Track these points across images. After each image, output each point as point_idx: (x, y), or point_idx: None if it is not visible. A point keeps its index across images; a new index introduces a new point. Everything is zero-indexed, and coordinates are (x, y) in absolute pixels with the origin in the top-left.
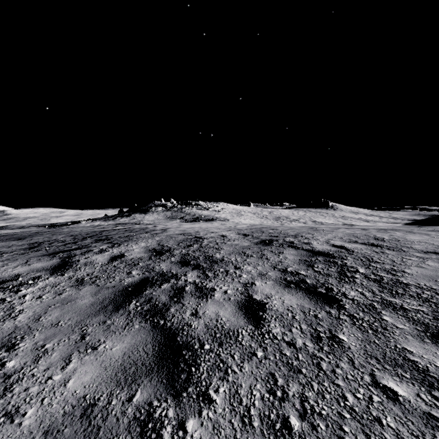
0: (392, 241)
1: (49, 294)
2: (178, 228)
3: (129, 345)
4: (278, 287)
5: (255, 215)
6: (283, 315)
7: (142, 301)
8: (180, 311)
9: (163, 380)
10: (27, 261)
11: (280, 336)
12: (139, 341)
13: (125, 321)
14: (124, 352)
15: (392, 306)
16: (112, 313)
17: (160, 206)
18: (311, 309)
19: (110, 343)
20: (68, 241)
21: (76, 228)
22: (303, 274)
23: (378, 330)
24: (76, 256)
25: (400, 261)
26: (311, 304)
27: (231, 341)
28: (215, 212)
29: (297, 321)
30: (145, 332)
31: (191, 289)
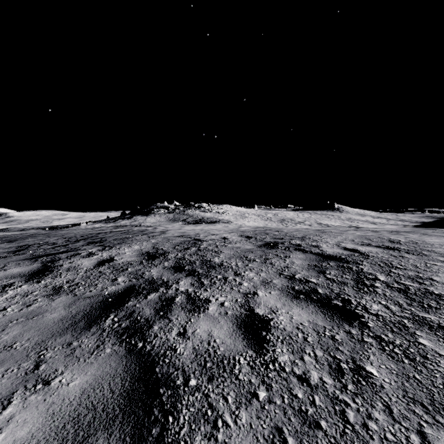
0: (409, 244)
1: (16, 306)
2: (177, 230)
3: (92, 378)
4: (284, 298)
5: (259, 217)
6: (292, 336)
7: (121, 315)
8: (164, 329)
9: (126, 437)
10: (4, 266)
11: (288, 367)
12: (106, 373)
13: (95, 343)
14: (83, 390)
15: (428, 325)
16: (81, 332)
17: (162, 208)
18: (327, 327)
19: (69, 375)
20: (59, 244)
21: (73, 230)
22: (314, 282)
23: (417, 359)
24: (60, 260)
25: (424, 267)
26: (325, 321)
27: (225, 373)
28: (218, 215)
29: (310, 345)
30: (117, 359)
31: (182, 301)
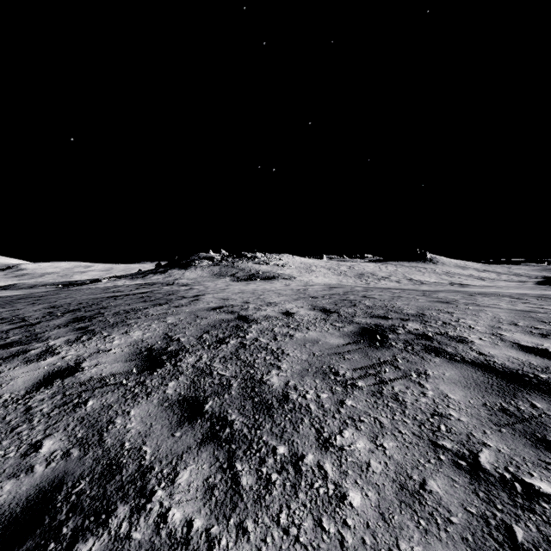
0: None
1: None
2: (219, 294)
3: None
4: None
5: (330, 270)
6: None
7: None
8: None
9: None
10: None
11: None
12: None
13: None
14: None
15: None
16: None
17: (205, 259)
18: None
19: None
20: (28, 321)
21: (79, 292)
22: None
23: None
24: None
25: None
26: None
27: None
28: (277, 268)
29: None
30: None
31: None
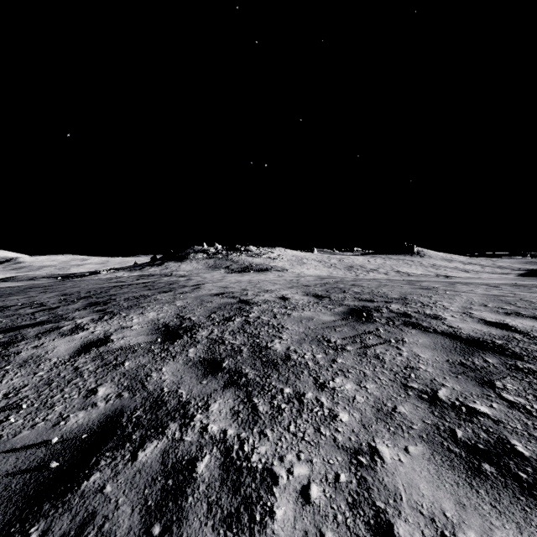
0: None
1: None
2: (217, 283)
3: None
4: (449, 473)
5: (321, 263)
6: None
7: (55, 536)
8: None
9: None
10: None
11: None
12: None
13: None
14: None
15: None
16: None
17: (200, 252)
18: None
19: None
20: (47, 305)
21: (84, 282)
22: (488, 416)
23: None
24: (23, 341)
25: None
26: None
27: None
28: (270, 260)
29: None
30: None
31: (211, 474)
